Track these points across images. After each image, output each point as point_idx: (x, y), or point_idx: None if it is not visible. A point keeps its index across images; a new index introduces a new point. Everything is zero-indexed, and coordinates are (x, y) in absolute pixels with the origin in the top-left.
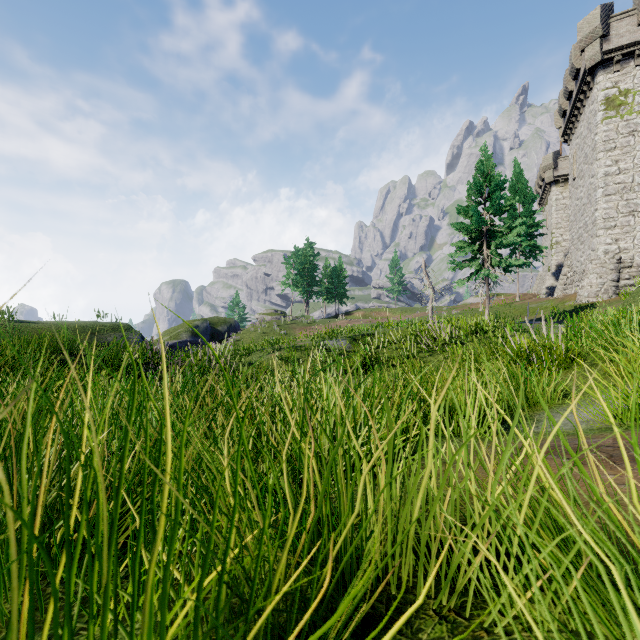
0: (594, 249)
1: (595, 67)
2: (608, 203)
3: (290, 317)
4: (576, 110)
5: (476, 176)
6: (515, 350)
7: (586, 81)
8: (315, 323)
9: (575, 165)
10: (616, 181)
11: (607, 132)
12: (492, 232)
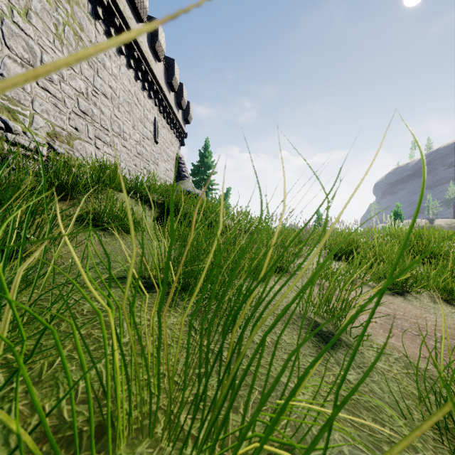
0: None
1: None
2: None
3: None
4: None
5: None
6: None
7: None
8: None
9: None
10: None
11: None
12: None
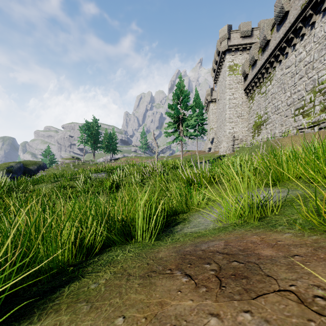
0: (225, 131)
1: (225, 51)
2: (230, 111)
3: (82, 161)
4: (219, 69)
5: (177, 90)
6: (187, 176)
7: (222, 57)
8: (97, 164)
9: (218, 94)
10: (233, 102)
11: (230, 80)
12: (184, 118)
